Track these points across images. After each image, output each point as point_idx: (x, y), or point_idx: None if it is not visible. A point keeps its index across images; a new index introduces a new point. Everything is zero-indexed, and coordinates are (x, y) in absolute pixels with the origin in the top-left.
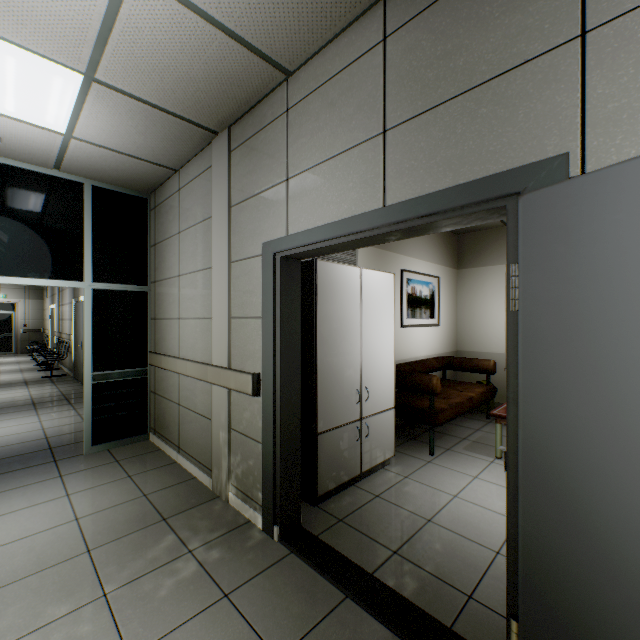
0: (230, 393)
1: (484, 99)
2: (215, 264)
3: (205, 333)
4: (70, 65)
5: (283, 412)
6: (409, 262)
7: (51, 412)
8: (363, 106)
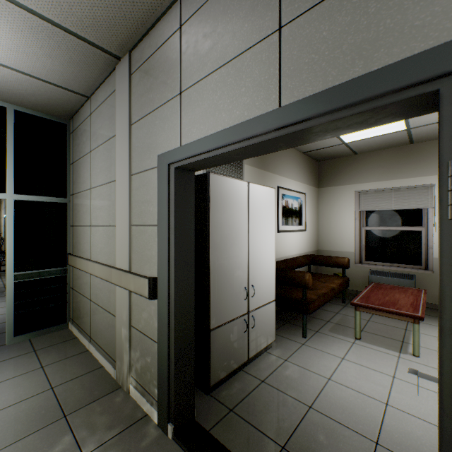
0: (131, 294)
1: None
2: (118, 177)
3: (110, 239)
4: None
5: (177, 315)
6: (283, 181)
7: None
8: (256, 6)
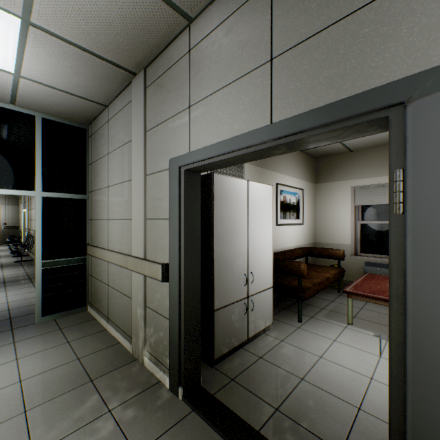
0: (145, 278)
1: (366, 20)
2: (134, 177)
3: (127, 231)
4: (8, 8)
5: (186, 295)
6: (281, 178)
7: (16, 289)
8: (252, 40)
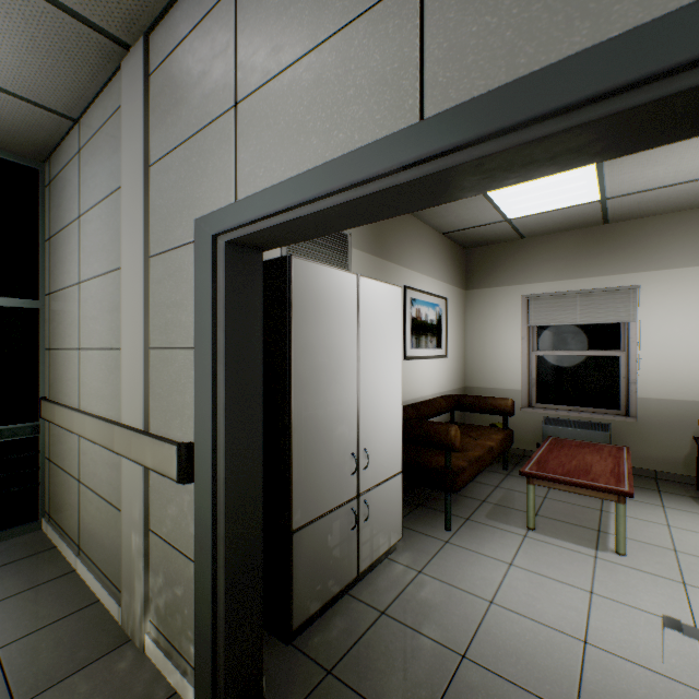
0: (148, 472)
1: None
2: (125, 261)
3: (113, 372)
4: None
5: (230, 512)
6: (413, 277)
7: None
8: None
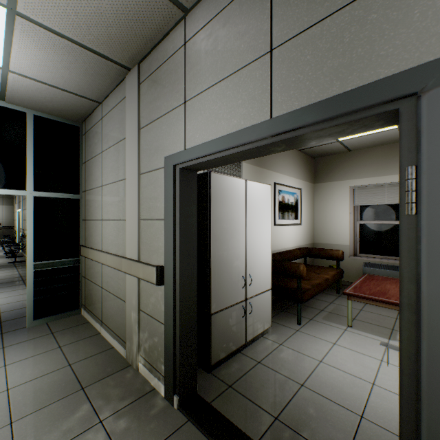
0: (139, 281)
1: (374, 5)
2: (128, 176)
3: (121, 232)
4: None
5: (182, 299)
6: (280, 177)
7: (8, 291)
8: (251, 30)
